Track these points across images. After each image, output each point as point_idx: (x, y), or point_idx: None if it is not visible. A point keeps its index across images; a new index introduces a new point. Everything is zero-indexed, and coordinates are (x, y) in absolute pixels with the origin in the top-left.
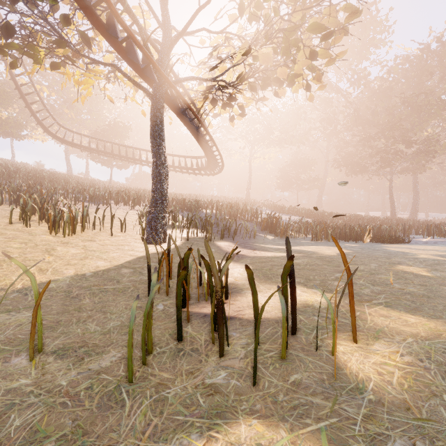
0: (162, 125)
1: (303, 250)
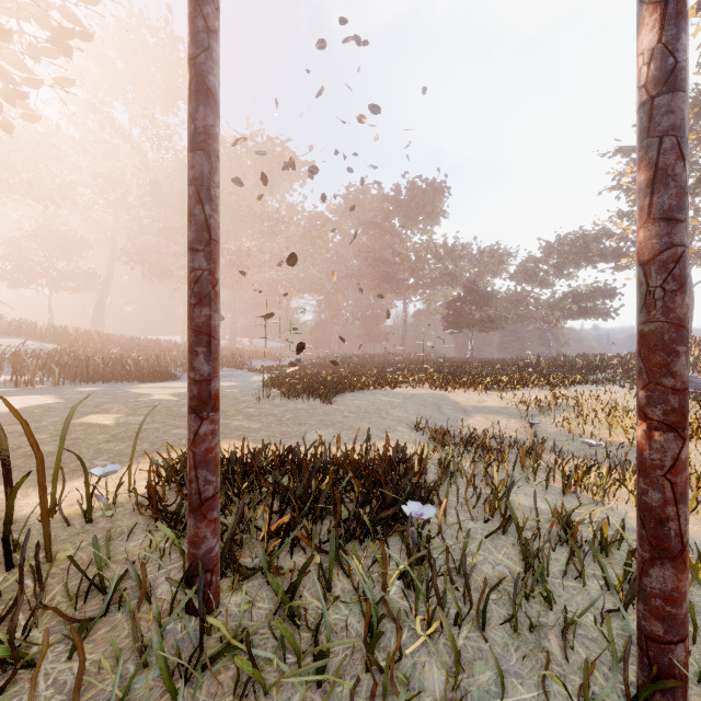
0: None
1: None
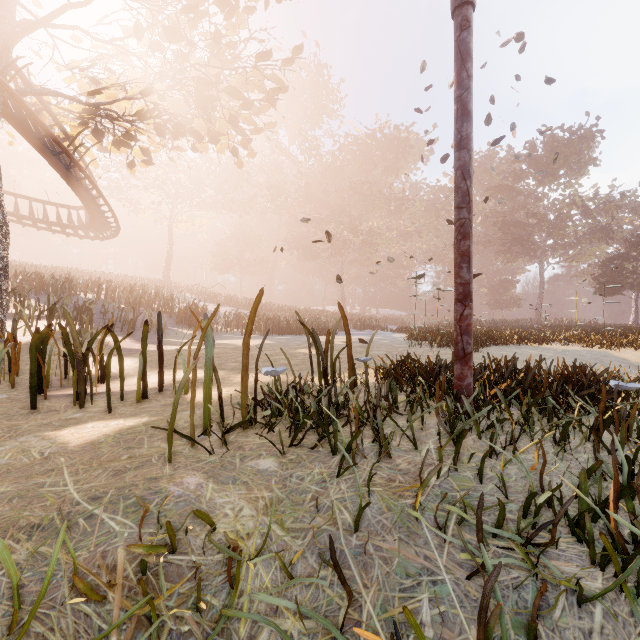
0: None
1: (223, 343)
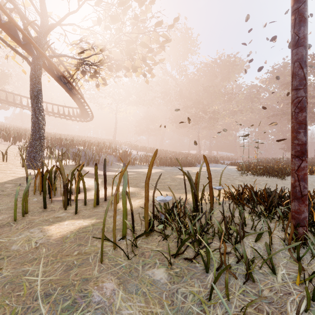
0: (40, 85)
1: (138, 171)
